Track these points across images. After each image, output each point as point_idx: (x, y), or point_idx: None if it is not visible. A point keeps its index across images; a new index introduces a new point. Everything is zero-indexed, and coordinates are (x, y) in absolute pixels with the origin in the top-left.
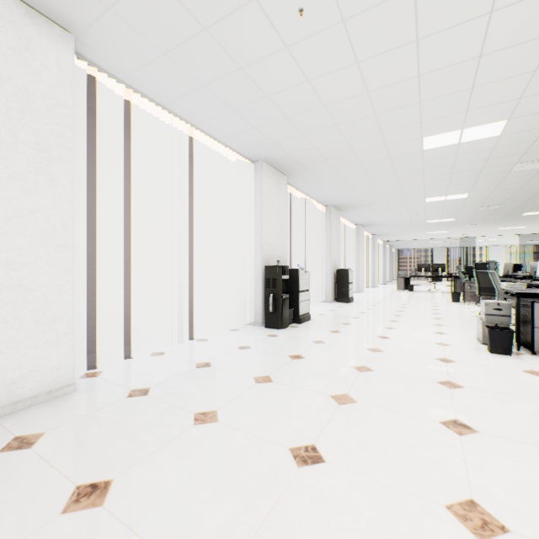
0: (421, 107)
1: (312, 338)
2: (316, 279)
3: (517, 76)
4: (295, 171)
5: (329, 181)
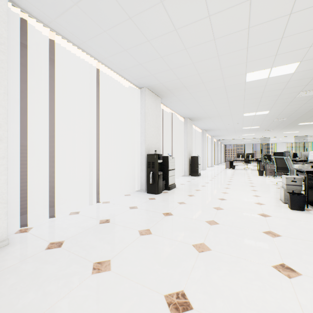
0: (248, 51)
1: (177, 200)
2: (178, 162)
3: (311, 30)
4: (166, 95)
5: (187, 102)
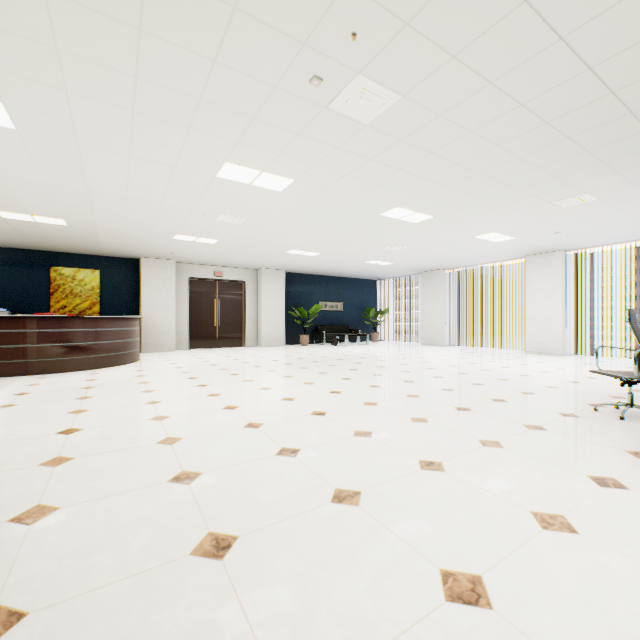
0: None
1: None
2: None
3: None
4: None
5: None
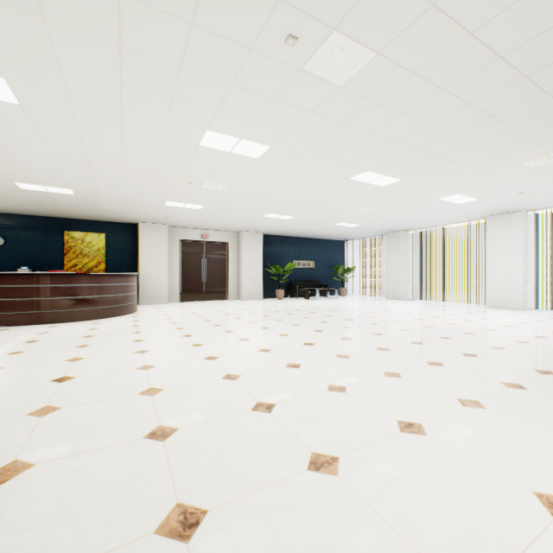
0: None
1: None
2: None
3: None
4: None
5: None
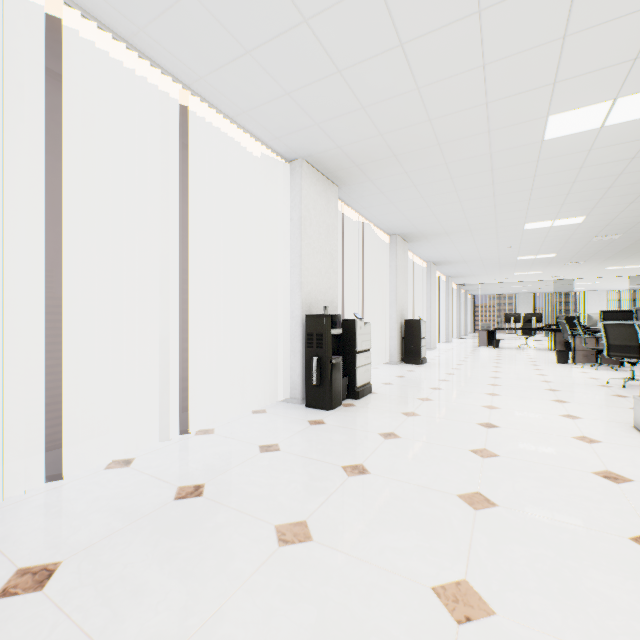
0: (563, 48)
1: (377, 428)
2: (377, 332)
3: None
4: (350, 178)
5: (398, 195)
